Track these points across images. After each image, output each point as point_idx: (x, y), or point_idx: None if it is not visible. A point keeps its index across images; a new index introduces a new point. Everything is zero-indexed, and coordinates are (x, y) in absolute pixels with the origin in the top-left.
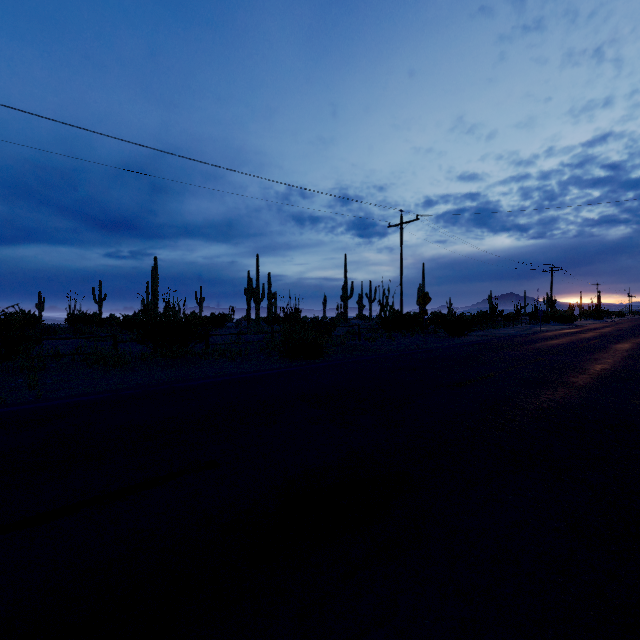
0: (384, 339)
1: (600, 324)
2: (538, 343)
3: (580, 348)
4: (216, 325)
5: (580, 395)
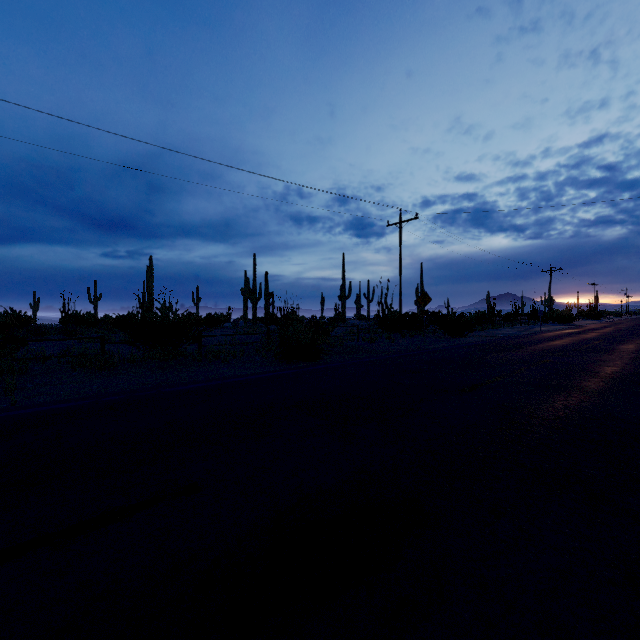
0: (383, 340)
1: (599, 324)
2: (541, 344)
3: (585, 349)
4: (212, 325)
5: (597, 401)
